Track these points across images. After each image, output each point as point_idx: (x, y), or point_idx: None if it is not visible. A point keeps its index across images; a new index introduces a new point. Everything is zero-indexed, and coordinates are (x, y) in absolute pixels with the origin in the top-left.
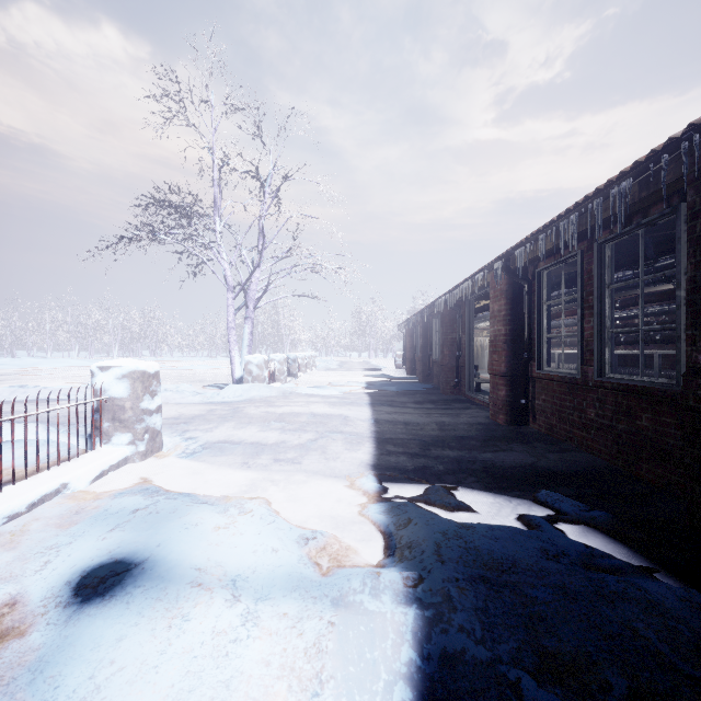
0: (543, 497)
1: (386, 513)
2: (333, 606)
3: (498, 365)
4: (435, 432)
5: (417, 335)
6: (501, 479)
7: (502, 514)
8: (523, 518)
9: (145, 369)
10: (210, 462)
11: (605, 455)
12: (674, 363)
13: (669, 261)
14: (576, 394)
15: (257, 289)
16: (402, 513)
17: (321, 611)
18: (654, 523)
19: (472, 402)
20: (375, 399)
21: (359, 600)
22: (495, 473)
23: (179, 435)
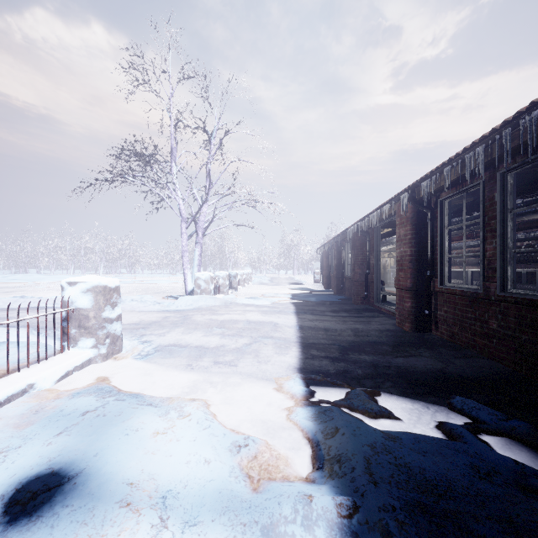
0: (459, 405)
1: (313, 419)
2: None
3: (405, 281)
4: (351, 337)
5: (332, 257)
6: (415, 384)
7: (422, 421)
8: (443, 427)
9: (106, 284)
10: (160, 364)
11: (507, 362)
12: None
13: None
14: (478, 307)
15: (205, 220)
16: (329, 420)
17: None
18: None
19: (379, 311)
20: (299, 308)
21: (291, 533)
22: (409, 378)
23: (137, 339)
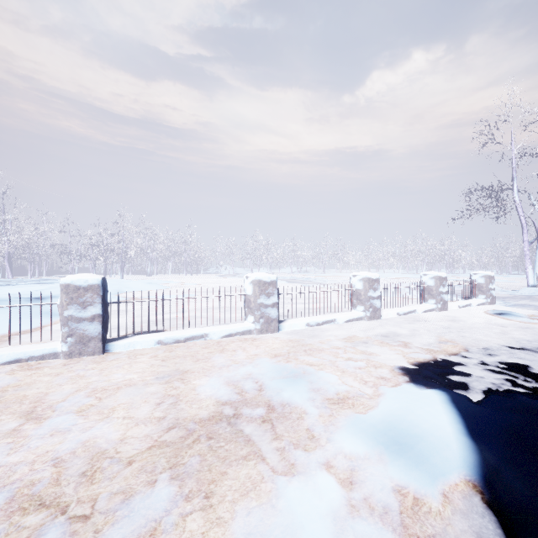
0: None
1: None
2: None
3: None
4: None
5: None
6: None
7: None
8: None
9: (489, 274)
10: (518, 308)
11: None
12: None
13: None
14: None
15: None
16: None
17: None
18: None
19: None
20: None
21: None
22: None
23: (501, 301)
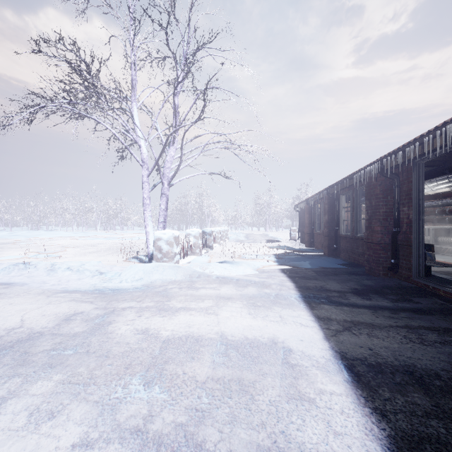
0: None
1: None
2: None
3: None
4: None
5: (316, 213)
6: None
7: None
8: None
9: None
10: None
11: None
12: None
13: None
14: None
15: (172, 167)
16: None
17: None
18: None
19: (436, 295)
20: (300, 285)
21: None
22: None
23: None
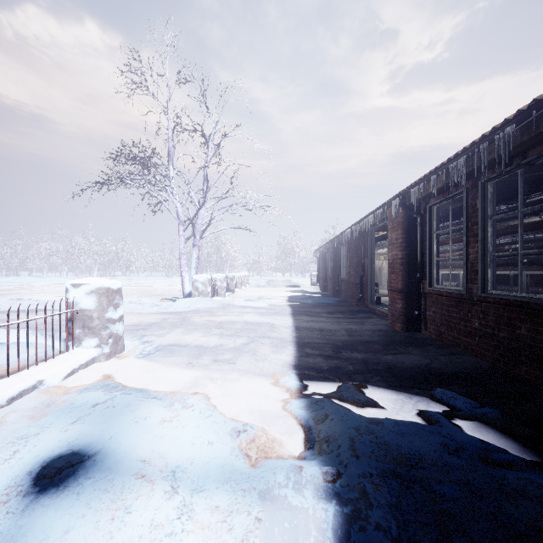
0: (439, 395)
1: (306, 408)
2: (260, 499)
3: (396, 283)
4: (344, 337)
5: (329, 259)
6: (401, 378)
7: (404, 409)
8: (423, 414)
9: (109, 286)
10: (162, 362)
11: (487, 358)
12: (538, 281)
13: (538, 197)
14: (462, 307)
15: (203, 223)
16: (320, 409)
17: (249, 506)
18: (538, 419)
19: (373, 312)
20: (295, 310)
21: (284, 495)
22: (396, 373)
23: (138, 339)
